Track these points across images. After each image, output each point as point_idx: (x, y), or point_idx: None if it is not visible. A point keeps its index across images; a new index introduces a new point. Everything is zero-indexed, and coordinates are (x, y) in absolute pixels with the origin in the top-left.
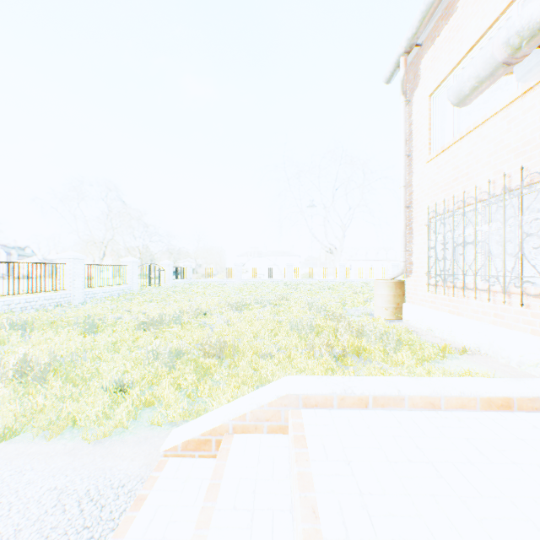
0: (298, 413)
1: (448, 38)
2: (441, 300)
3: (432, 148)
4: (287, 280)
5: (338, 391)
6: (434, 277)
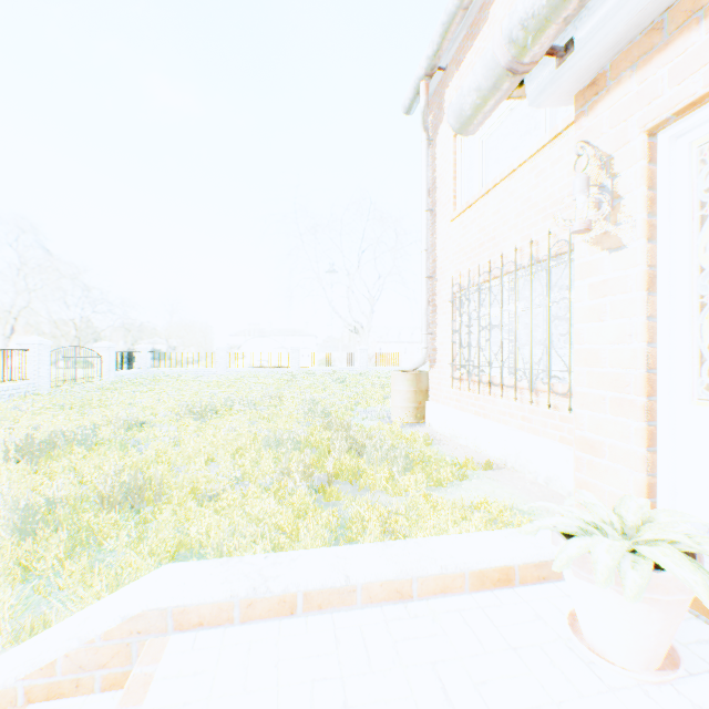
0: (158, 649)
1: (474, 63)
2: (467, 398)
3: (457, 203)
4: (291, 370)
5: (243, 593)
6: (458, 368)
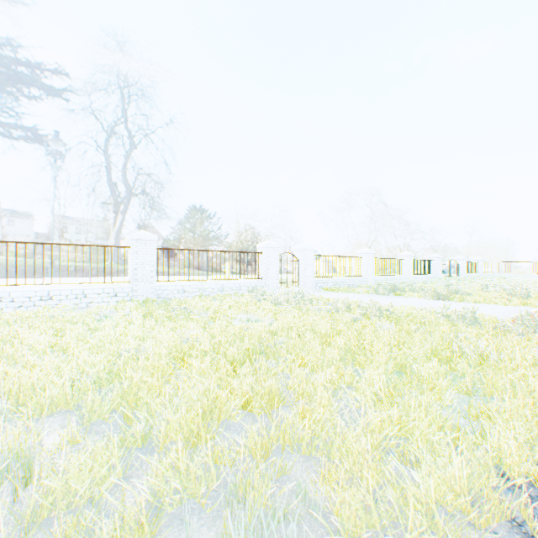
0: None
1: None
2: None
3: None
4: None
5: None
6: None
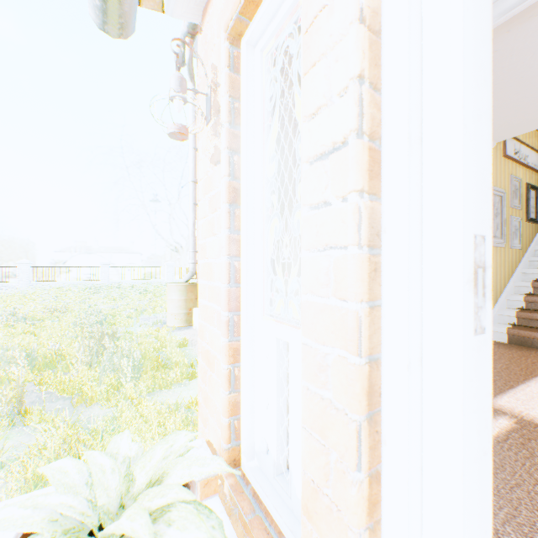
0: None
1: None
2: None
3: None
4: (101, 282)
5: None
6: None
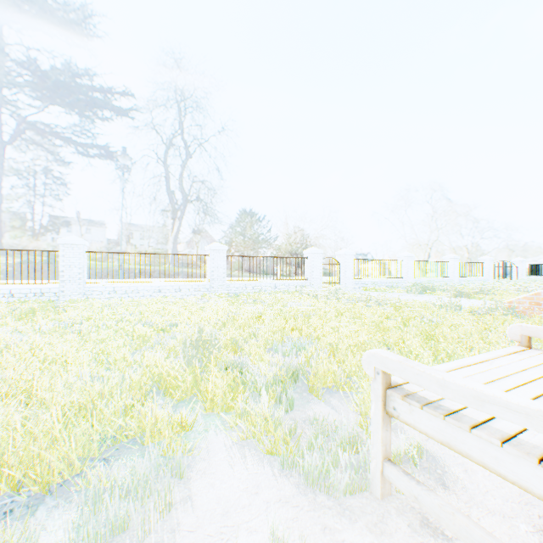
0: None
1: None
2: None
3: None
4: None
5: None
6: None
